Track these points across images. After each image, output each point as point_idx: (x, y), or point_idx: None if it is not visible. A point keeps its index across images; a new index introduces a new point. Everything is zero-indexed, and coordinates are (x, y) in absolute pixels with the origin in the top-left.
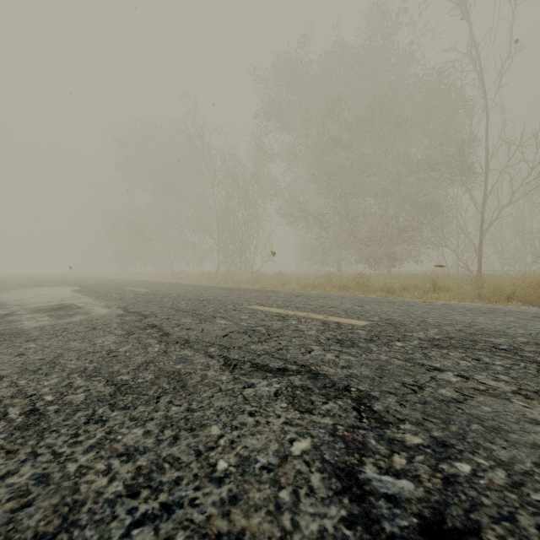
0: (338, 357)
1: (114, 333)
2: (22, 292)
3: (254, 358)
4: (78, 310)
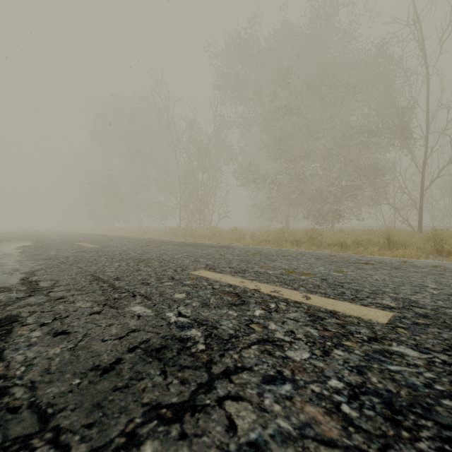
0: None
1: None
2: None
3: None
4: None
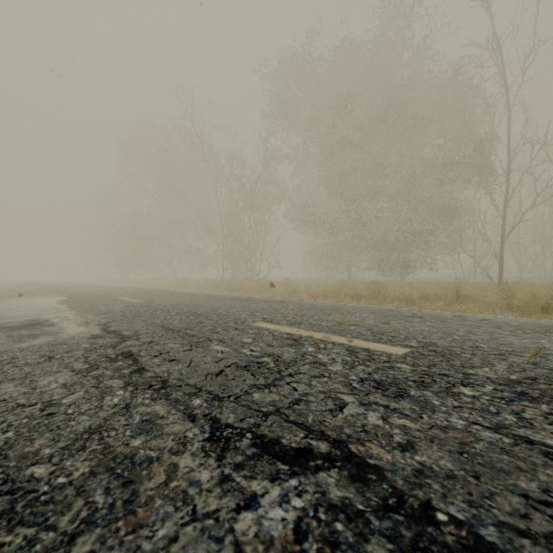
0: (387, 420)
1: (71, 368)
2: (2, 303)
3: (258, 422)
4: (48, 328)
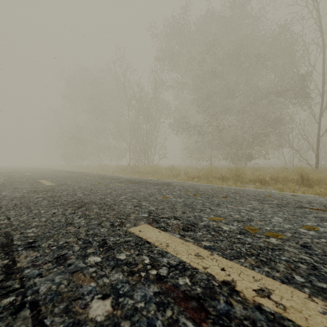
0: None
1: None
2: None
3: None
4: None
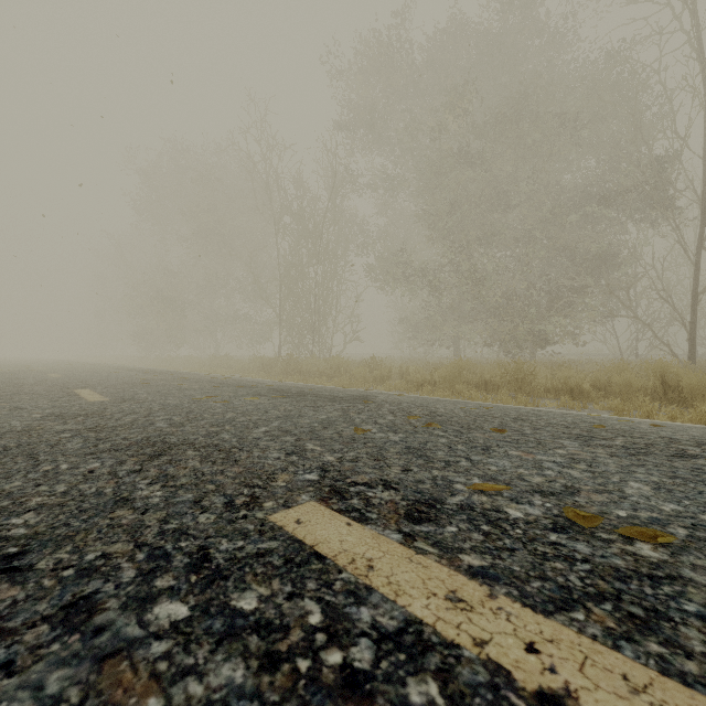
0: None
1: None
2: None
3: None
4: None
